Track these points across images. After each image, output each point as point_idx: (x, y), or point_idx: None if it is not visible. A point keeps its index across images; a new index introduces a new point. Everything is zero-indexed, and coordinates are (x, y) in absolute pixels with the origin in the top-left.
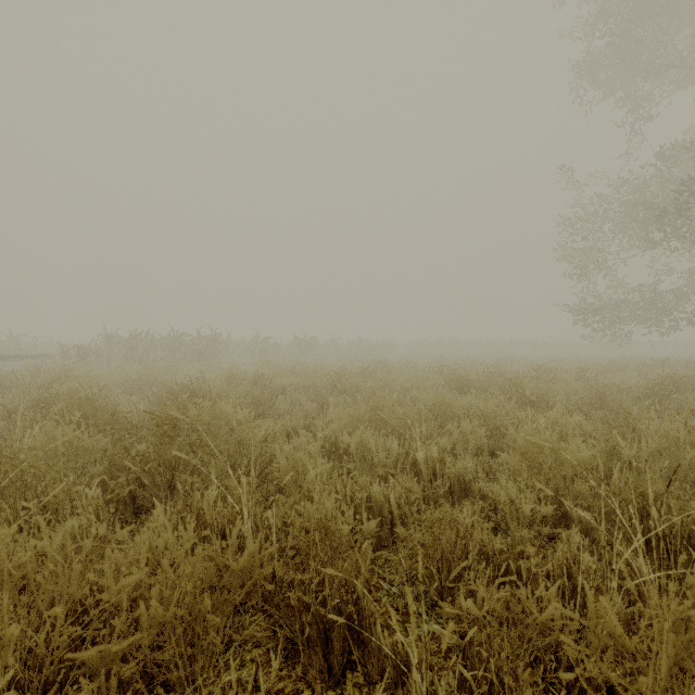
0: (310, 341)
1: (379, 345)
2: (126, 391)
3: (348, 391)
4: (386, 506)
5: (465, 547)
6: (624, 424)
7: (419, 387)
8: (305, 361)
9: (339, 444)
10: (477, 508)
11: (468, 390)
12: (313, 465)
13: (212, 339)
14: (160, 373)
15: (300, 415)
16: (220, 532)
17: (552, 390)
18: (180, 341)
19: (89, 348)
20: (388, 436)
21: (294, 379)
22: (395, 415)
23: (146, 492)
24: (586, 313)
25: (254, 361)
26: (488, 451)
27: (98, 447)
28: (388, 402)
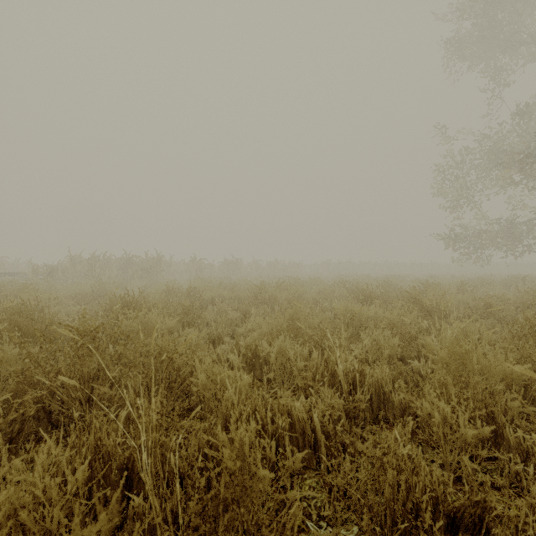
0: (236, 262)
1: (291, 266)
2: (79, 302)
3: (267, 302)
4: (309, 426)
5: (410, 492)
6: (530, 333)
7: (327, 298)
8: (233, 277)
9: (259, 352)
10: (407, 429)
11: (370, 301)
12: (231, 381)
13: (157, 260)
14: (109, 286)
15: (225, 323)
16: (123, 466)
17: (445, 301)
18: (132, 261)
19: (57, 267)
20: (304, 343)
21: (222, 292)
22: (311, 324)
23: (64, 405)
24: (457, 239)
25: (192, 277)
26: (396, 357)
27: (5, 363)
28: (303, 312)
